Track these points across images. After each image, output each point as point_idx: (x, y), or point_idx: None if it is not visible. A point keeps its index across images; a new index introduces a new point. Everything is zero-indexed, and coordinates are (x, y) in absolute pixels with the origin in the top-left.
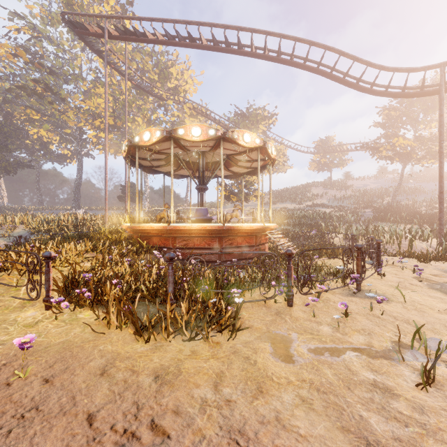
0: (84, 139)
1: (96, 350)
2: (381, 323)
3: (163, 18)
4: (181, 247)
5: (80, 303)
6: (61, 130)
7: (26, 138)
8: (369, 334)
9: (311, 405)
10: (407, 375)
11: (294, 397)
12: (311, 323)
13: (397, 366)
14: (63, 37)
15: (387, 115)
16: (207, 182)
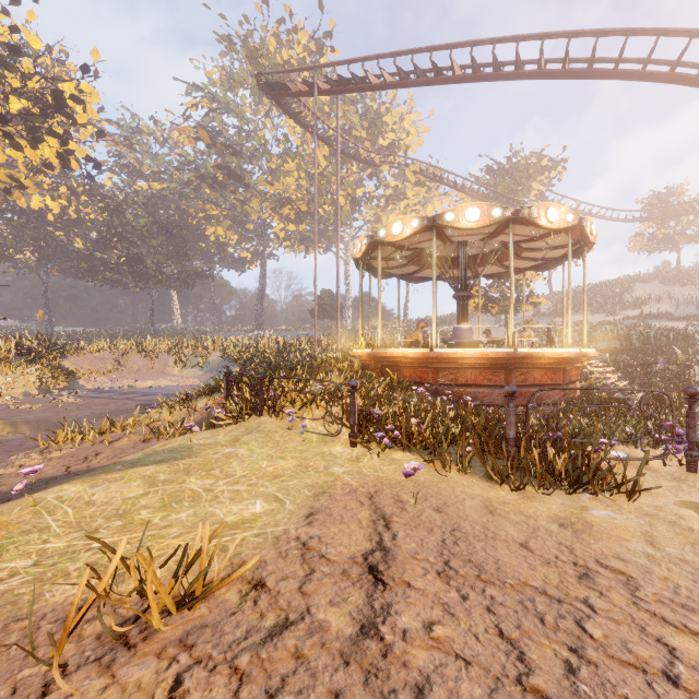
0: (268, 235)
1: (457, 491)
2: None
3: (395, 51)
4: (447, 383)
5: (383, 443)
6: (239, 226)
7: (202, 241)
8: None
9: None
10: None
11: None
12: None
13: None
14: (245, 103)
15: None
16: (472, 286)
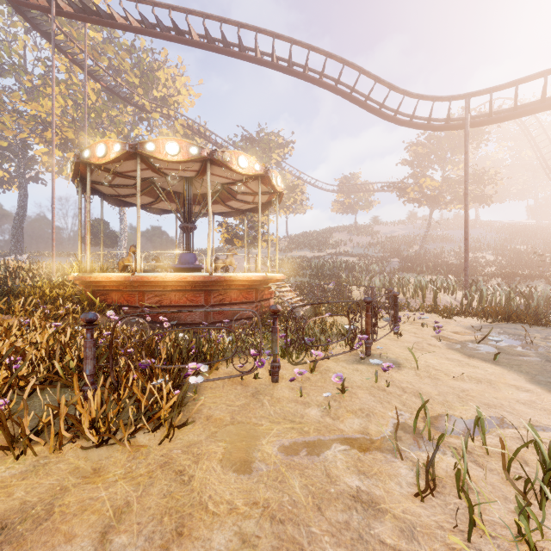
0: (29, 156)
1: None
2: (386, 397)
3: None
4: (153, 305)
5: None
6: None
7: None
8: (367, 416)
9: (255, 548)
10: (403, 474)
11: (232, 536)
12: (296, 404)
13: (393, 461)
14: None
15: (415, 152)
16: (196, 219)
